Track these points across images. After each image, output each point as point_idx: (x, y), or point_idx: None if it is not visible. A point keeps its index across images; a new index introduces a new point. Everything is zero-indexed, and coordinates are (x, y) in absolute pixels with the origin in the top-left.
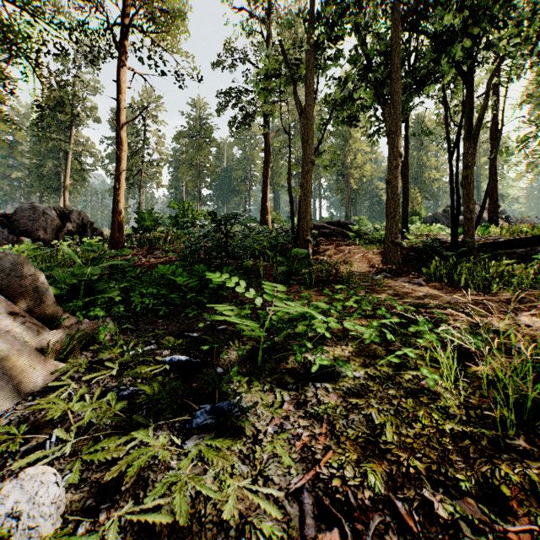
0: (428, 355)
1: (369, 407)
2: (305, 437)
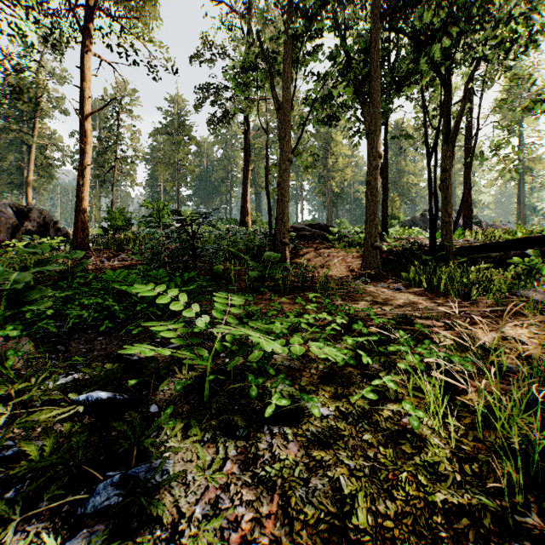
0: (410, 384)
1: (337, 465)
2: (245, 523)
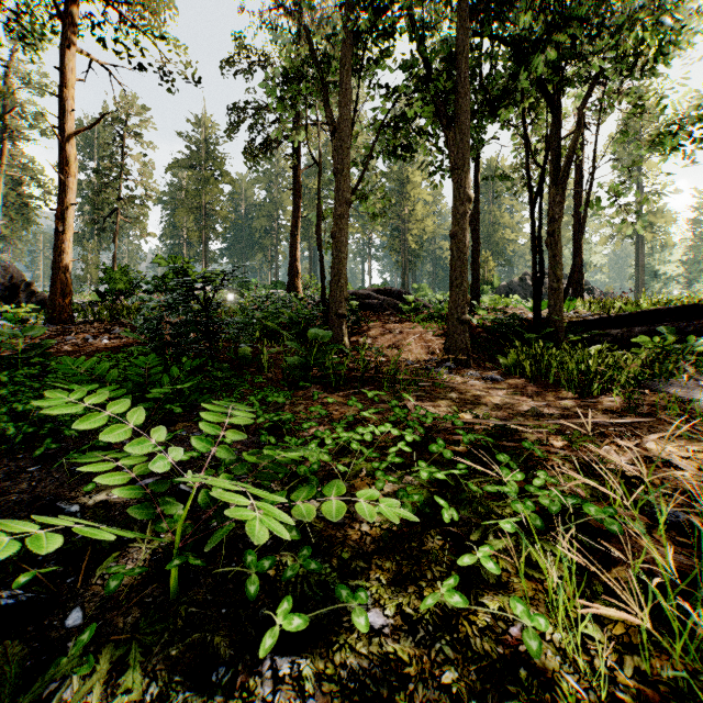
0: (522, 563)
1: None
2: None
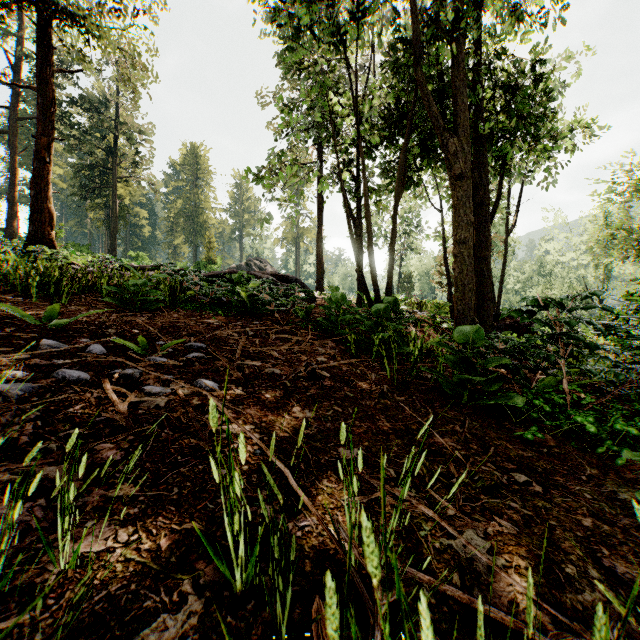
0: None
1: None
2: None
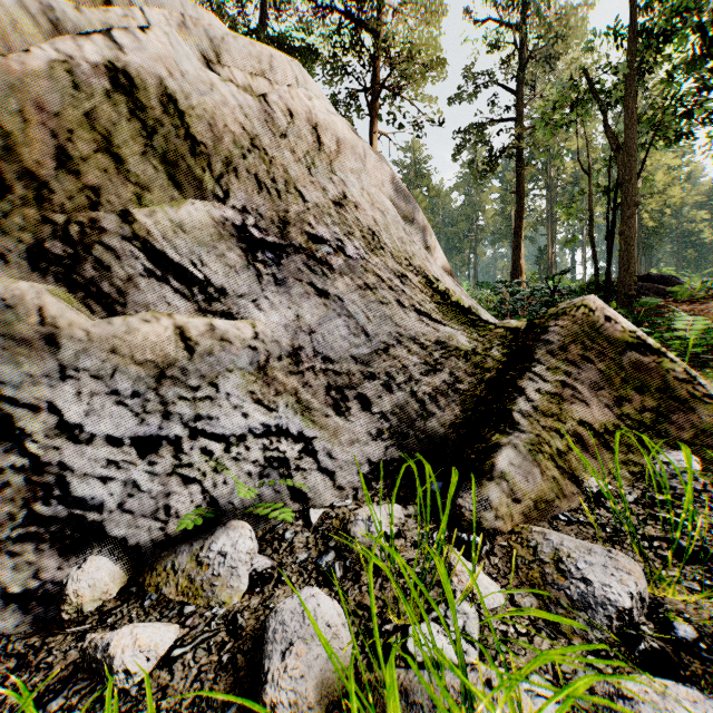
0: None
1: None
2: None
